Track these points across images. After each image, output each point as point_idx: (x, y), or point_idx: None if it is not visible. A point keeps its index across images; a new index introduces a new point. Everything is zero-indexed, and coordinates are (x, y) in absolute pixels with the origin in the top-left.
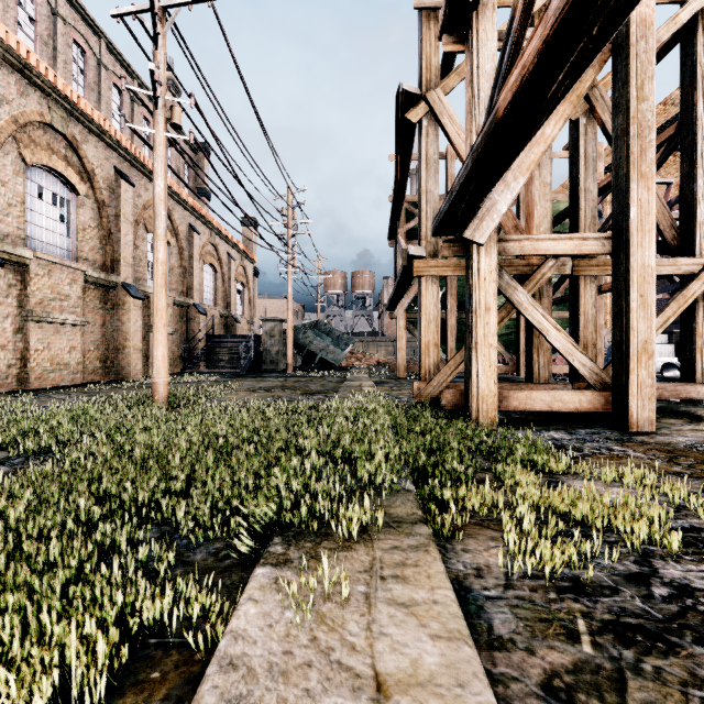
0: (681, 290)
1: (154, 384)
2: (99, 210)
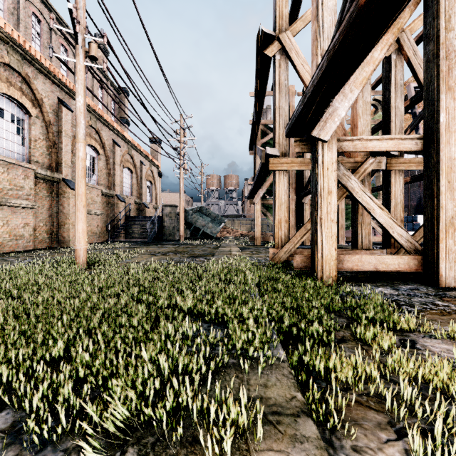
0: None
1: (76, 250)
2: (46, 127)
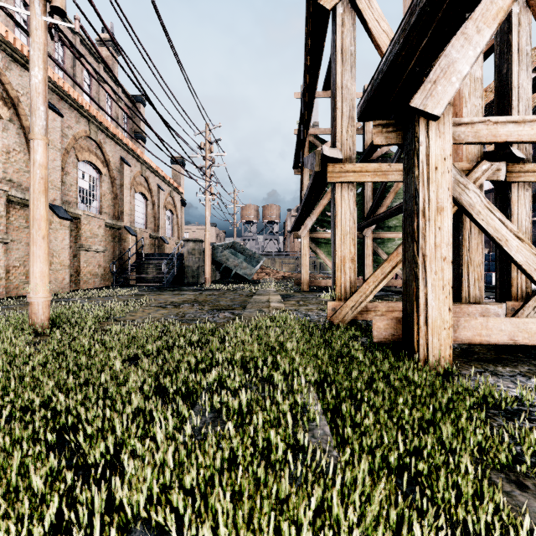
0: None
1: (30, 305)
2: (25, 136)
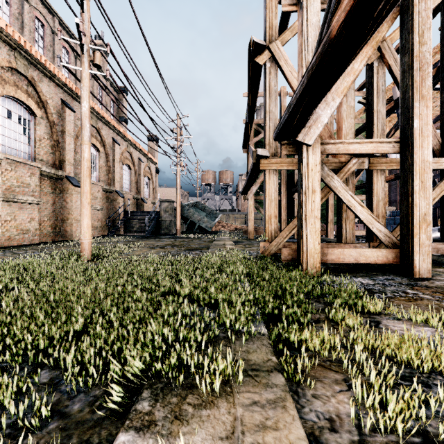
0: (442, 180)
1: (81, 244)
2: (51, 127)
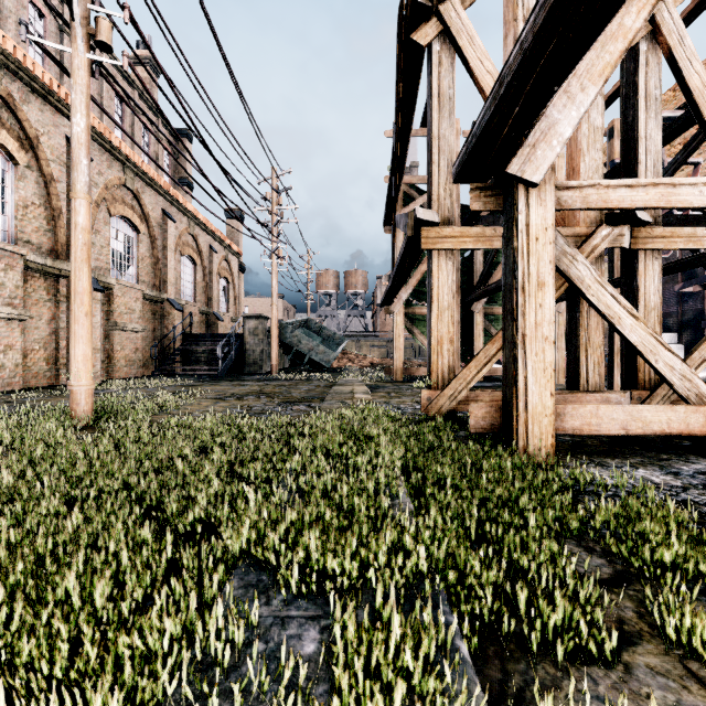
0: None
1: (71, 393)
2: (46, 185)
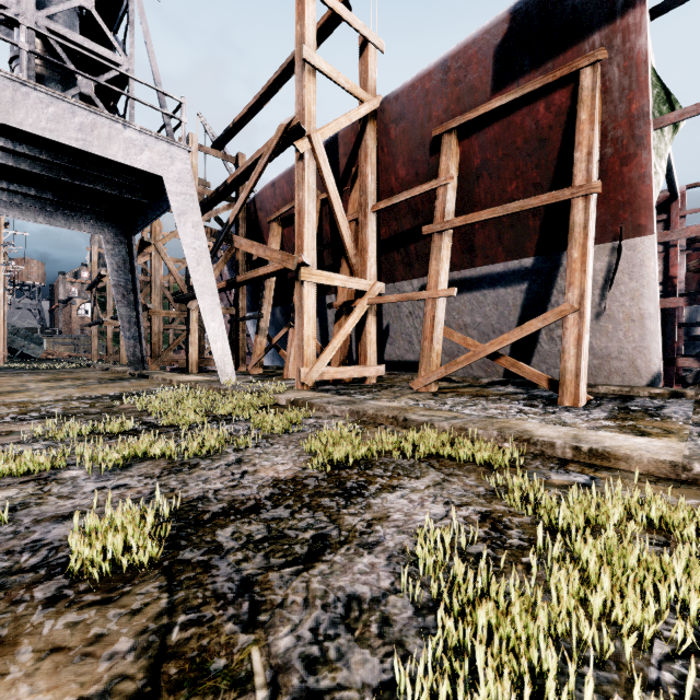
0: None
1: None
2: None
